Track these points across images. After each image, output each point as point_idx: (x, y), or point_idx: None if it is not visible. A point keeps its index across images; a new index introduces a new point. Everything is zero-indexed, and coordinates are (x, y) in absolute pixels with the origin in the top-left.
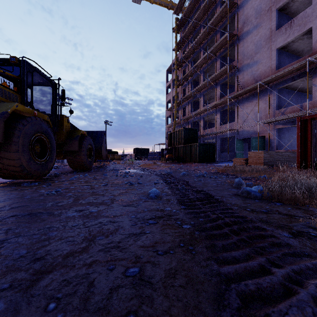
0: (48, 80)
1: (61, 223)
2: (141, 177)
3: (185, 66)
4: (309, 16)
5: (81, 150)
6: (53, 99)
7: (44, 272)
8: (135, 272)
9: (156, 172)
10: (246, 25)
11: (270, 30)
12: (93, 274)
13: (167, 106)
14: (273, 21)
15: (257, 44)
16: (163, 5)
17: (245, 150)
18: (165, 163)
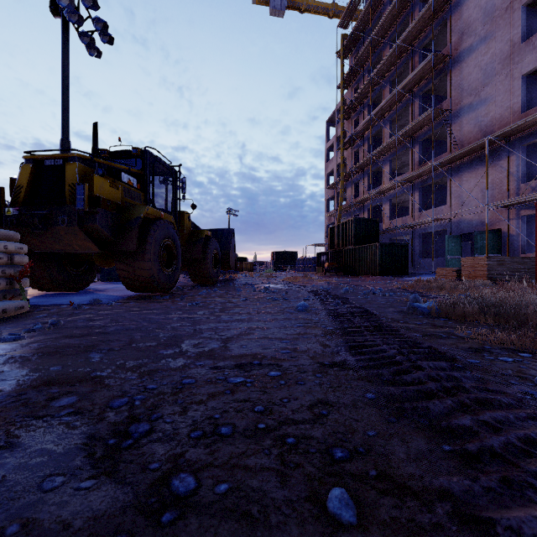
0: (168, 169)
1: (221, 323)
2: (287, 293)
3: (359, 113)
4: None
5: (206, 257)
6: (173, 192)
7: (230, 339)
8: (287, 342)
9: (307, 288)
10: (467, 37)
11: (511, 43)
12: (261, 341)
13: (328, 181)
14: (515, 27)
15: (487, 70)
16: (321, 12)
17: (468, 253)
18: (324, 276)
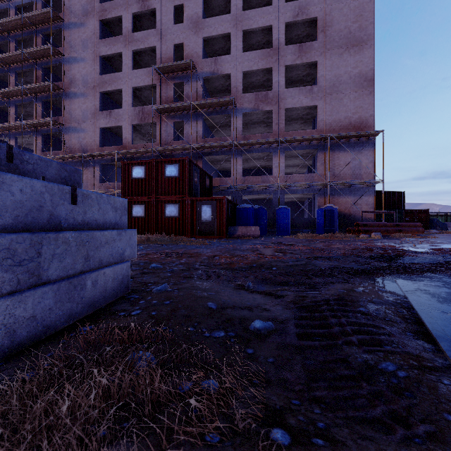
0: None
1: None
2: None
3: None
4: (121, 116)
5: None
6: None
7: None
8: None
9: None
10: (74, 86)
11: (95, 107)
12: None
13: None
14: (97, 101)
15: (85, 113)
16: None
17: None
18: None
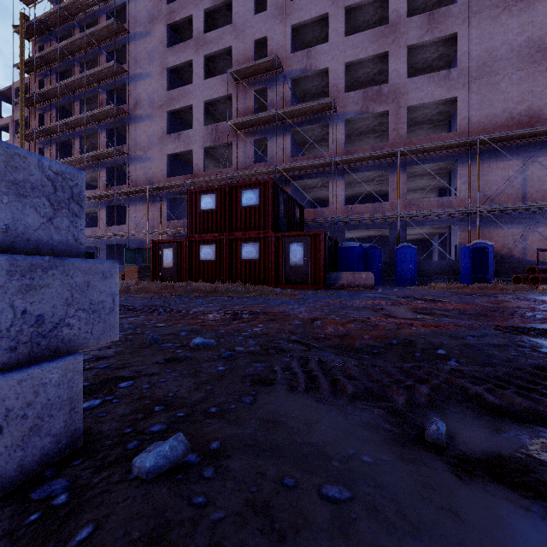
0: None
1: None
2: None
3: (45, 110)
4: (191, 138)
5: None
6: None
7: None
8: None
9: None
10: (139, 108)
11: (162, 131)
12: None
13: None
14: (165, 122)
15: (151, 139)
16: None
17: None
18: None
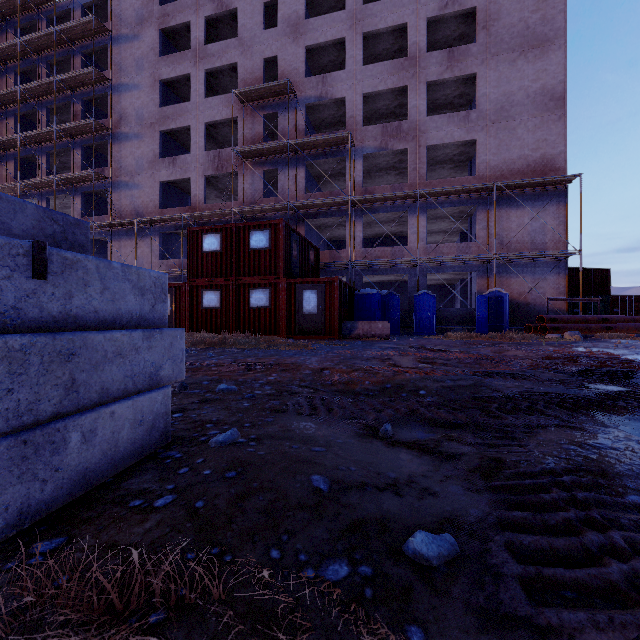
0: None
1: None
2: None
3: None
4: (189, 164)
5: None
6: None
7: None
8: None
9: None
10: (125, 124)
11: (154, 153)
12: None
13: None
14: (157, 144)
15: (139, 162)
16: None
17: None
18: None
